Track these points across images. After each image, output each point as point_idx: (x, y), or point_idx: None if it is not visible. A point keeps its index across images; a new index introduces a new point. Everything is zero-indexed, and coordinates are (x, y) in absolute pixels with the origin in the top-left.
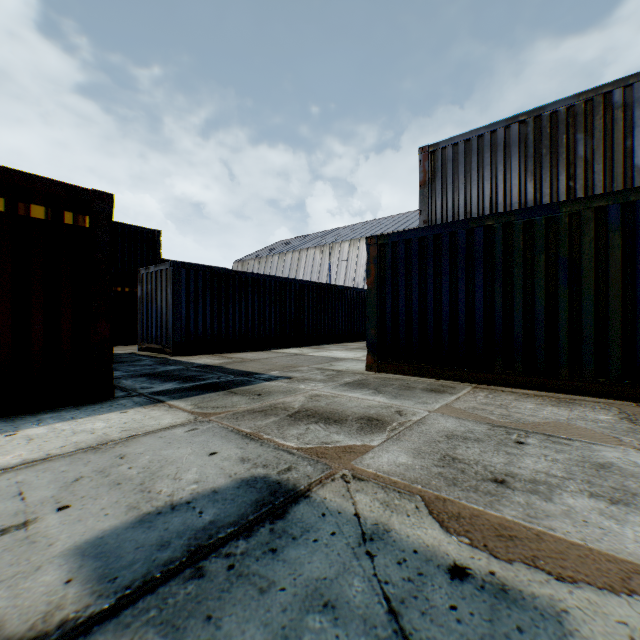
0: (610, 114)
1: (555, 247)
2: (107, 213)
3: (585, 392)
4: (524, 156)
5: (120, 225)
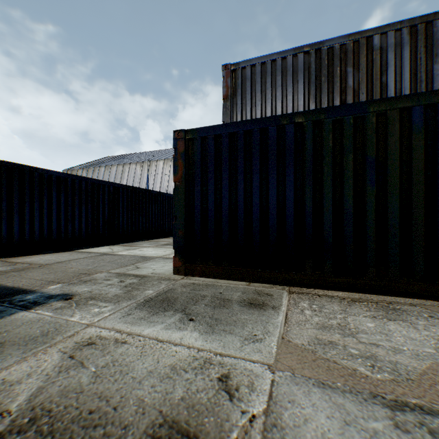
0: (371, 54)
1: (363, 147)
2: None
3: (391, 291)
4: (308, 82)
5: None
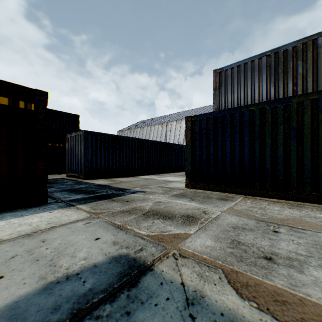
0: (316, 50)
1: (289, 121)
2: (44, 102)
3: (305, 200)
4: (269, 74)
5: (58, 112)
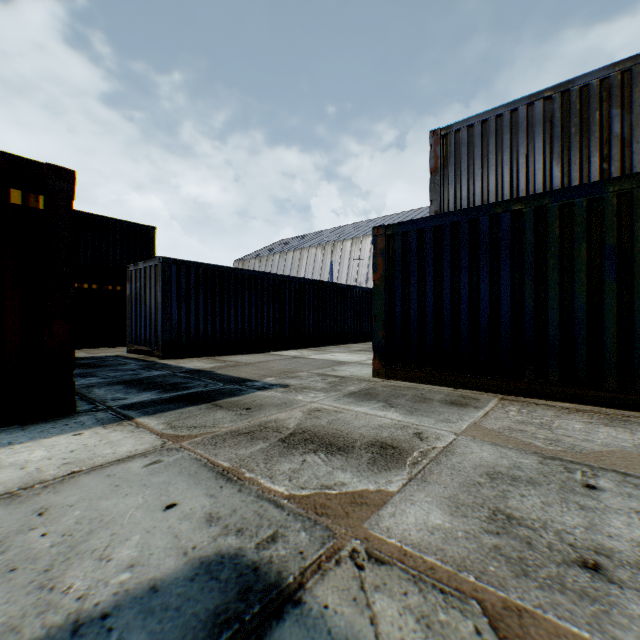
0: None
1: (599, 234)
2: (66, 192)
3: (638, 407)
4: (549, 136)
5: (112, 221)
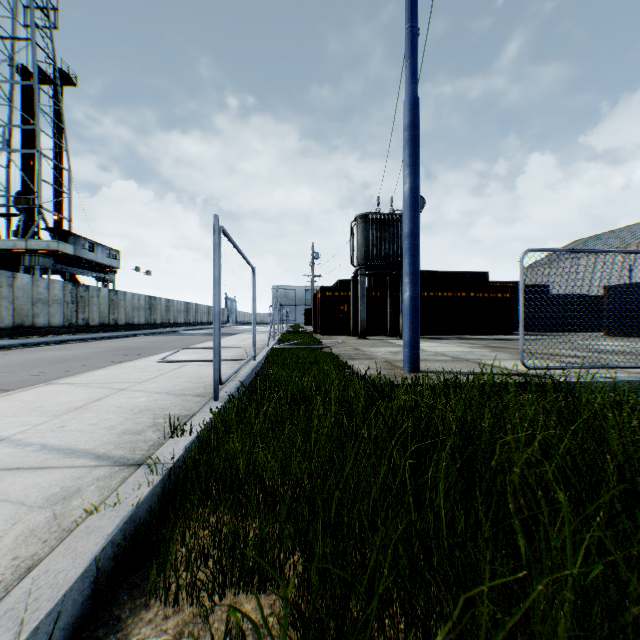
0: None
1: None
2: (511, 293)
3: None
4: None
5: (470, 273)
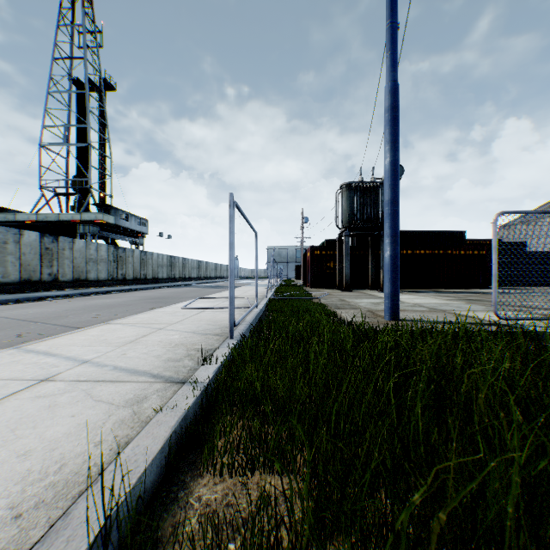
0: None
1: None
2: (486, 250)
3: None
4: None
5: (446, 232)
